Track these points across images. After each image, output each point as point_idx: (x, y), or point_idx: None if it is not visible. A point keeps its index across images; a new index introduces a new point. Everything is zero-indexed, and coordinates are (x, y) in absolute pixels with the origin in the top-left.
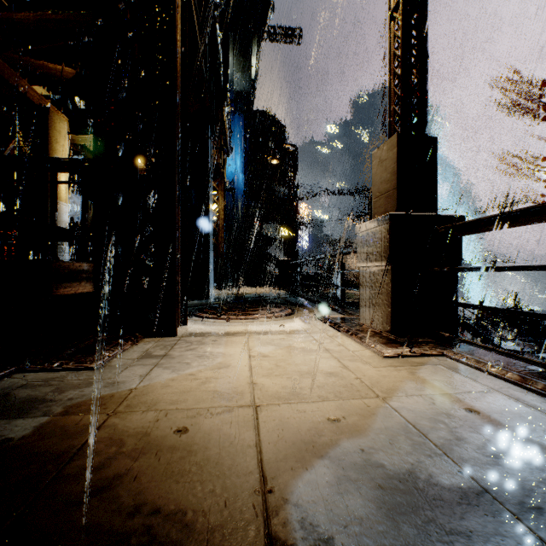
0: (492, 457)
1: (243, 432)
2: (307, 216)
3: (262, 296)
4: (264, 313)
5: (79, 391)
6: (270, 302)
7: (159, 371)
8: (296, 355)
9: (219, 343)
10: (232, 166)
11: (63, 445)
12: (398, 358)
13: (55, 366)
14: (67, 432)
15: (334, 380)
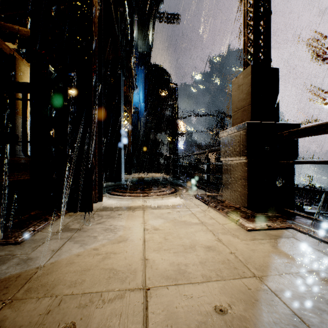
0: None
1: None
2: (183, 129)
3: (155, 179)
4: (156, 192)
5: None
6: (160, 183)
7: (70, 245)
8: (180, 228)
9: (122, 217)
10: (137, 98)
11: None
12: (259, 231)
13: None
14: None
15: (213, 255)
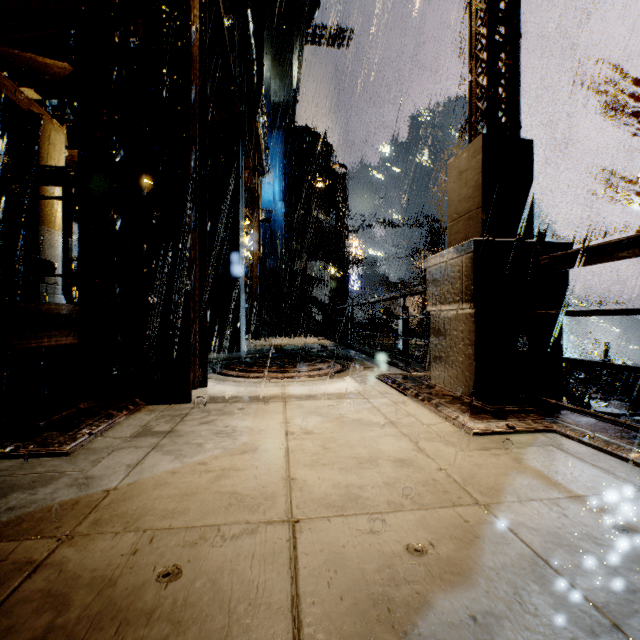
0: None
1: (271, 578)
2: (358, 252)
3: (305, 348)
4: (308, 370)
5: (30, 493)
6: (314, 355)
7: (157, 458)
8: (351, 431)
9: (247, 412)
10: (269, 193)
11: None
12: (492, 436)
13: (8, 451)
14: None
15: (408, 473)
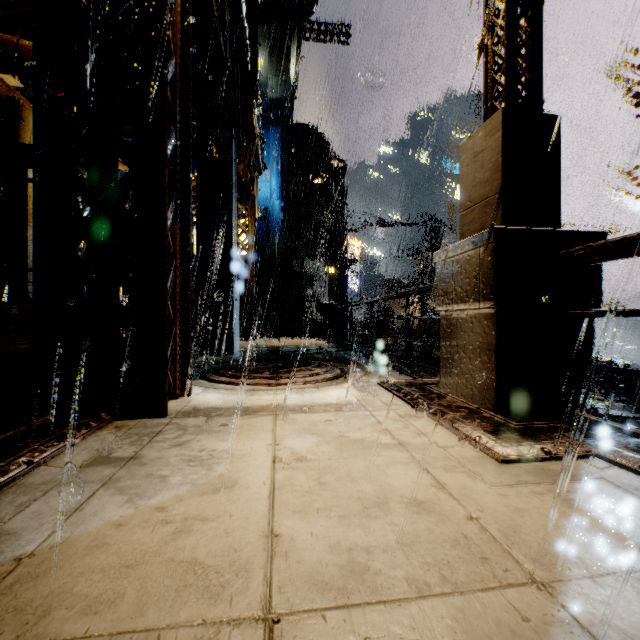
0: None
1: None
2: (357, 252)
3: (302, 349)
4: (303, 376)
5: None
6: (311, 358)
7: (104, 500)
8: (352, 456)
9: (229, 430)
10: (266, 190)
11: None
12: (525, 464)
13: None
14: None
15: (430, 525)
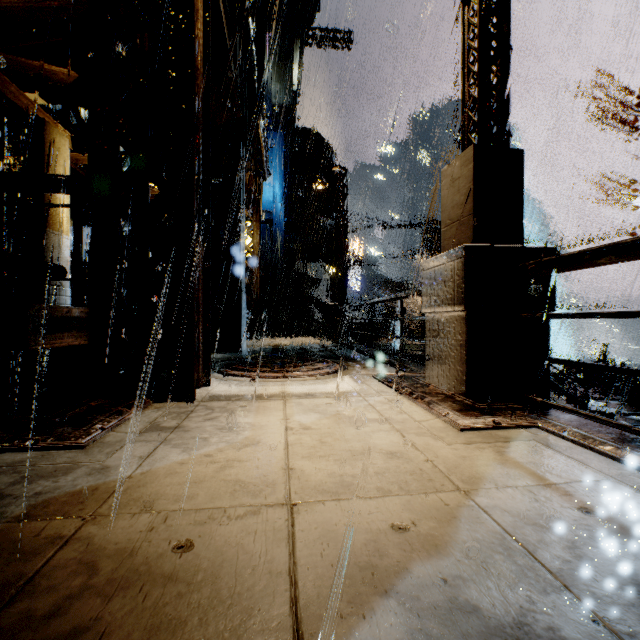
0: (637, 593)
1: (272, 550)
2: (359, 253)
3: (305, 348)
4: (307, 370)
5: (53, 481)
6: (314, 355)
7: (166, 450)
8: (346, 426)
9: (248, 410)
10: (270, 194)
11: (7, 574)
12: (479, 431)
13: (28, 444)
14: (19, 551)
15: (398, 464)
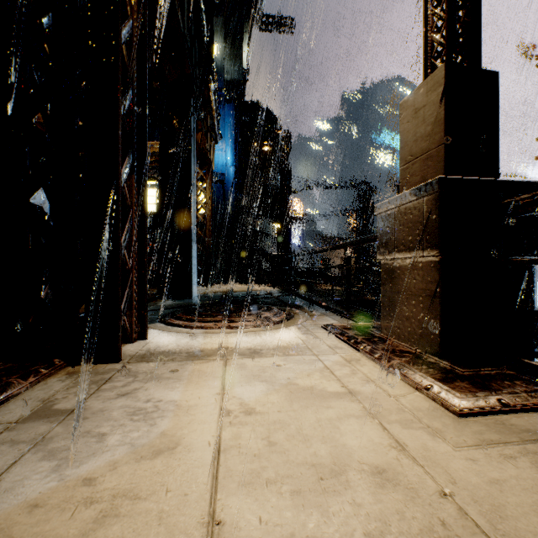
0: None
1: None
2: (299, 211)
3: (252, 294)
4: (253, 319)
5: None
6: (260, 302)
7: (28, 468)
8: (302, 408)
9: (179, 377)
10: (222, 158)
11: None
12: (484, 417)
13: None
14: None
15: (399, 506)
